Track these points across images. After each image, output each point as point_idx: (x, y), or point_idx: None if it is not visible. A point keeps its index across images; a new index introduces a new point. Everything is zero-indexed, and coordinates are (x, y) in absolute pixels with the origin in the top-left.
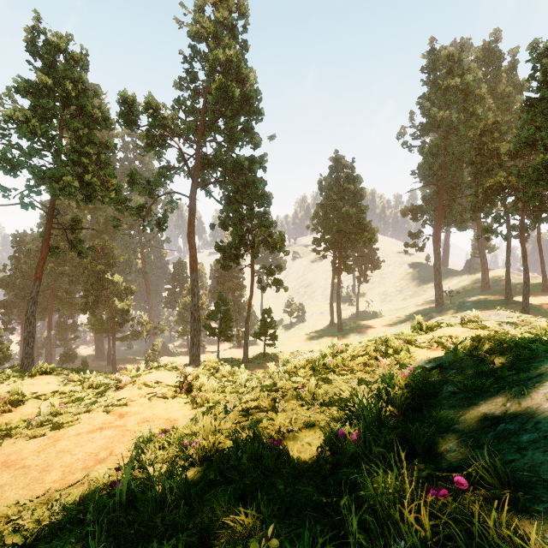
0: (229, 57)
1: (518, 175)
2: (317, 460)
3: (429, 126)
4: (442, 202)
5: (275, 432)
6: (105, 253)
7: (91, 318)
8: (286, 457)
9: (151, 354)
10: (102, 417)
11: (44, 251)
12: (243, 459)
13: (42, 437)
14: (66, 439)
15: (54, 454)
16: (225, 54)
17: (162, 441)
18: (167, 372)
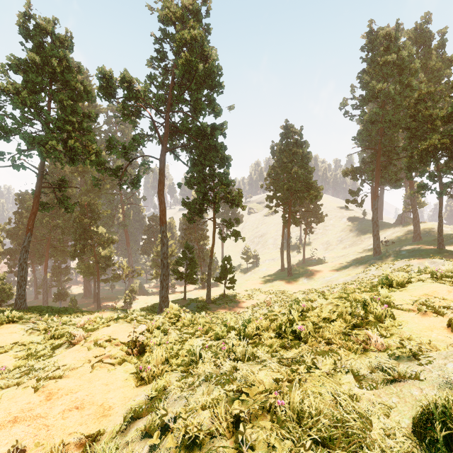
0: (194, 36)
1: None
2: None
3: (368, 97)
4: (379, 164)
5: None
6: (91, 208)
7: (80, 263)
8: None
9: (129, 293)
10: (26, 397)
11: (35, 206)
12: None
13: None
14: None
15: None
16: (190, 33)
17: None
18: (125, 324)
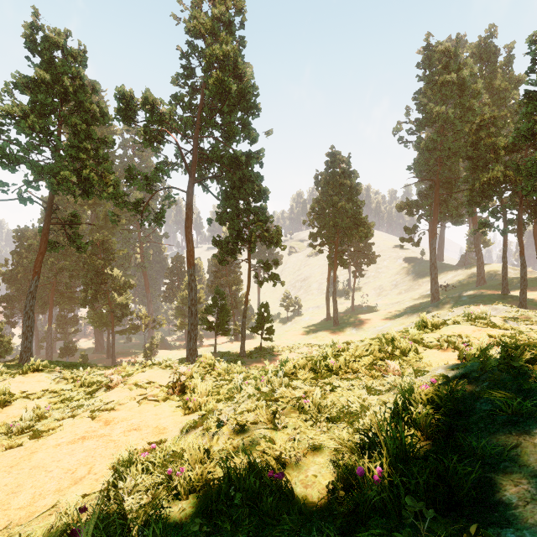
0: (226, 53)
1: (516, 169)
2: (328, 500)
3: (425, 121)
4: (438, 197)
5: (275, 457)
6: (104, 247)
7: (90, 311)
8: (289, 495)
9: (150, 347)
10: (86, 424)
11: (43, 246)
12: (237, 498)
13: (19, 447)
14: (43, 451)
15: (27, 470)
16: (222, 49)
17: (144, 462)
18: (161, 370)
